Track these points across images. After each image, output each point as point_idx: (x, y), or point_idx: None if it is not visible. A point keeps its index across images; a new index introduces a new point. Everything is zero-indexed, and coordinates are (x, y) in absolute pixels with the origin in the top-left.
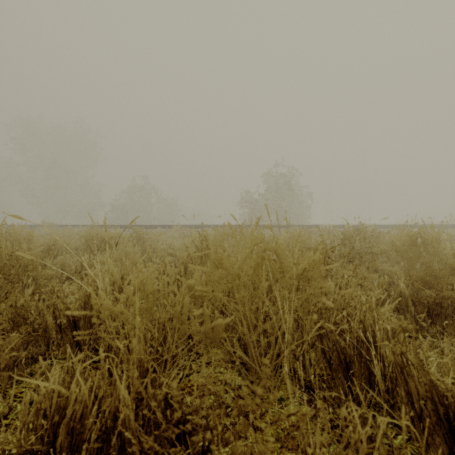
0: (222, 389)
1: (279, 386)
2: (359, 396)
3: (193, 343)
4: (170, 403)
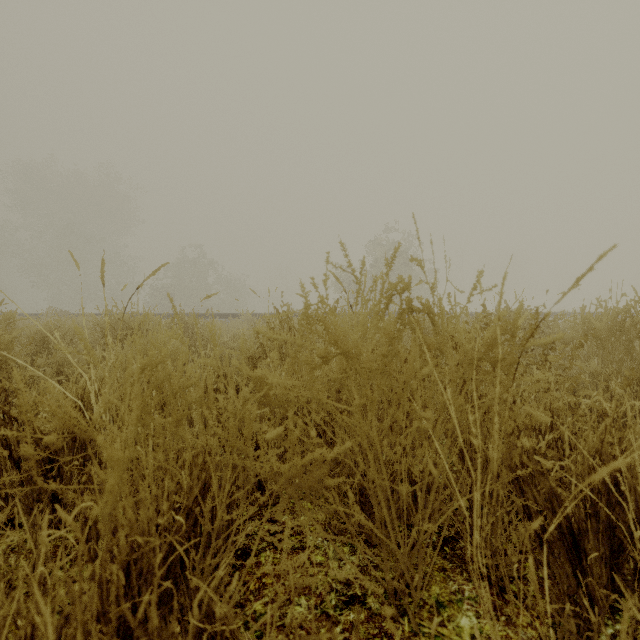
0: (321, 582)
1: (430, 575)
2: (599, 601)
3: (265, 498)
4: (214, 632)
